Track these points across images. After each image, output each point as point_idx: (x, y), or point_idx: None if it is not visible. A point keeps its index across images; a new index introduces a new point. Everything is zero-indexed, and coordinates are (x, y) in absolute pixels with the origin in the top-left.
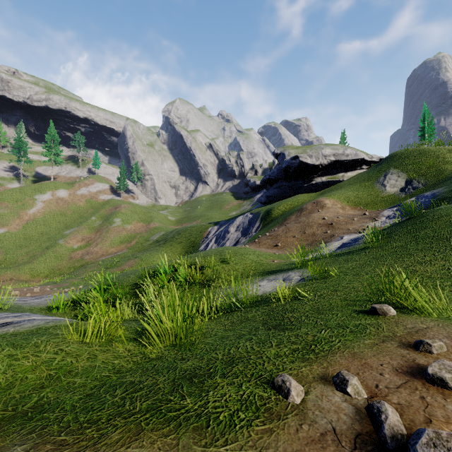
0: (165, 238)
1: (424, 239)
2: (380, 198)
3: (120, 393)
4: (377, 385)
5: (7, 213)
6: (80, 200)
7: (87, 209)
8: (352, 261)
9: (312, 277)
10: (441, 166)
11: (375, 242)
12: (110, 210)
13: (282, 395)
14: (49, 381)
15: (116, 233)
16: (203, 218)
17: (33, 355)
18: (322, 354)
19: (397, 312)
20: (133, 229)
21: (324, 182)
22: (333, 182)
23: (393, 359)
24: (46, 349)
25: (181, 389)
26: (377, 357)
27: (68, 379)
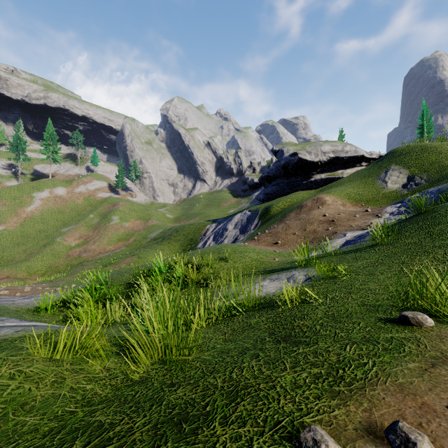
0: (163, 236)
1: (439, 235)
2: (381, 195)
3: (79, 447)
4: None
5: (5, 211)
6: (78, 198)
7: (85, 207)
8: (361, 259)
9: (320, 276)
10: (444, 162)
11: (384, 239)
12: (108, 208)
13: None
14: None
15: (114, 231)
16: (201, 216)
17: None
18: (356, 384)
19: (434, 322)
20: (131, 226)
21: (323, 179)
22: (332, 179)
23: None
24: None
25: (164, 446)
26: (435, 392)
27: (17, 418)
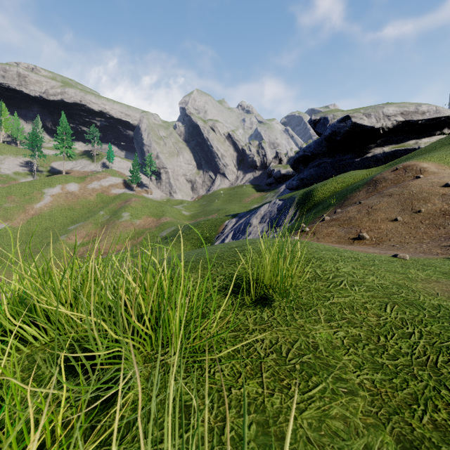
0: (175, 234)
1: None
2: None
3: None
4: None
5: (12, 207)
6: (90, 195)
7: (97, 203)
8: None
9: None
10: None
11: None
12: (120, 204)
13: None
14: None
15: (122, 228)
16: (220, 212)
17: None
18: None
19: None
20: (142, 224)
21: (387, 153)
22: (402, 152)
23: None
24: None
25: None
26: None
27: None
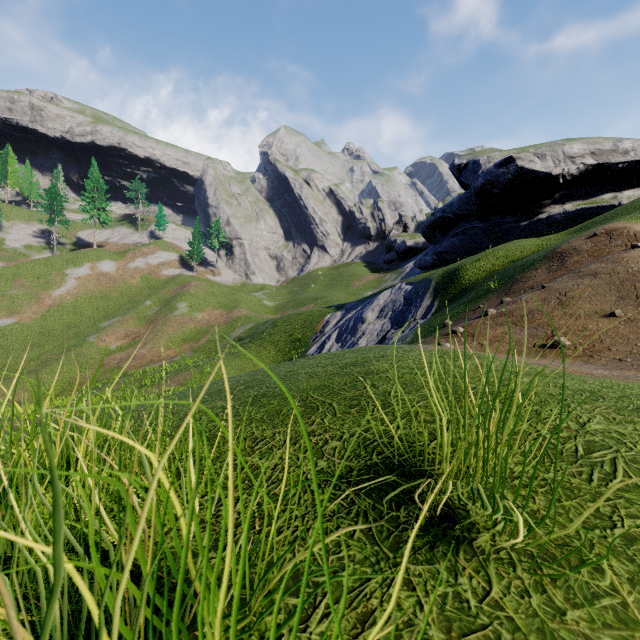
0: (253, 333)
1: None
2: None
3: None
4: None
5: (21, 295)
6: (132, 277)
7: (142, 289)
8: None
9: None
10: None
11: None
12: (174, 291)
13: None
14: None
15: (177, 325)
16: (318, 302)
17: None
18: None
19: None
20: (205, 319)
21: (570, 213)
22: (594, 211)
23: None
24: None
25: None
26: None
27: None
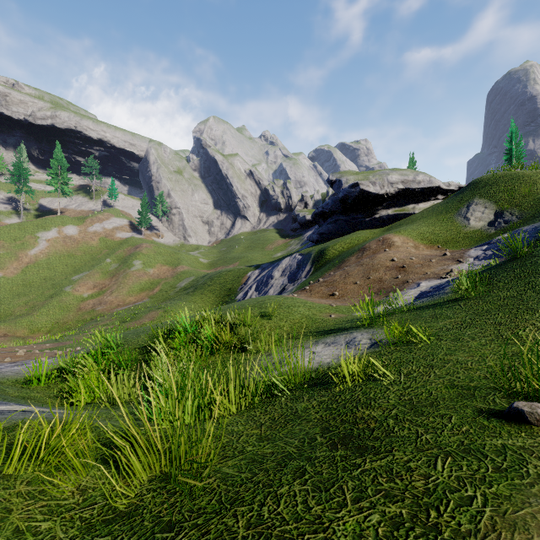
0: (195, 284)
1: None
2: (462, 235)
3: None
4: None
5: (3, 254)
6: (92, 239)
7: (101, 249)
8: (443, 318)
9: (389, 342)
10: None
11: (472, 291)
12: (129, 251)
13: None
14: None
15: (135, 278)
16: (242, 260)
17: None
18: None
19: None
20: (156, 273)
21: (390, 216)
22: (402, 215)
23: None
24: None
25: None
26: None
27: None
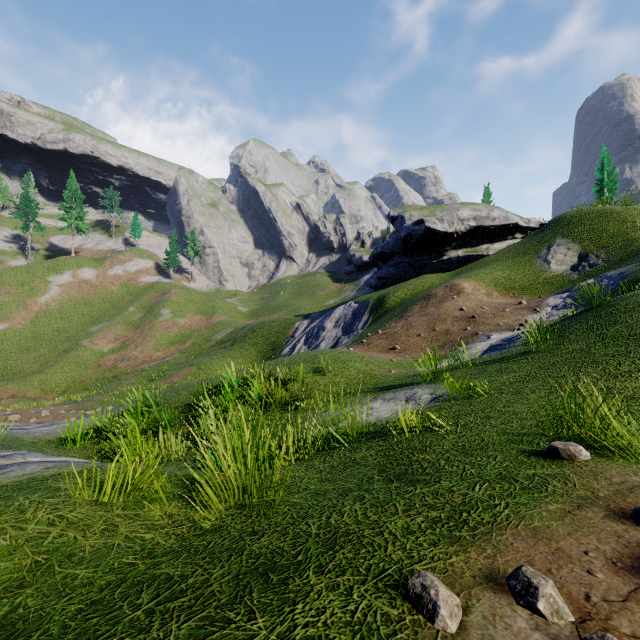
0: (234, 337)
1: (615, 339)
2: (542, 280)
3: (146, 601)
4: (588, 596)
5: (8, 302)
6: (112, 284)
7: (123, 296)
8: (508, 372)
9: (450, 396)
10: (630, 234)
11: (541, 344)
12: (155, 298)
13: (424, 615)
14: (34, 574)
15: (163, 330)
16: (288, 309)
17: (14, 527)
18: (481, 529)
19: (591, 455)
20: (187, 324)
21: (461, 257)
22: (474, 257)
23: (604, 542)
24: (35, 517)
25: (248, 596)
26: (575, 536)
27: (65, 570)
